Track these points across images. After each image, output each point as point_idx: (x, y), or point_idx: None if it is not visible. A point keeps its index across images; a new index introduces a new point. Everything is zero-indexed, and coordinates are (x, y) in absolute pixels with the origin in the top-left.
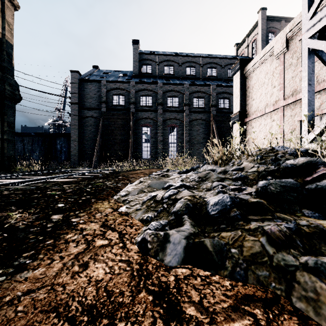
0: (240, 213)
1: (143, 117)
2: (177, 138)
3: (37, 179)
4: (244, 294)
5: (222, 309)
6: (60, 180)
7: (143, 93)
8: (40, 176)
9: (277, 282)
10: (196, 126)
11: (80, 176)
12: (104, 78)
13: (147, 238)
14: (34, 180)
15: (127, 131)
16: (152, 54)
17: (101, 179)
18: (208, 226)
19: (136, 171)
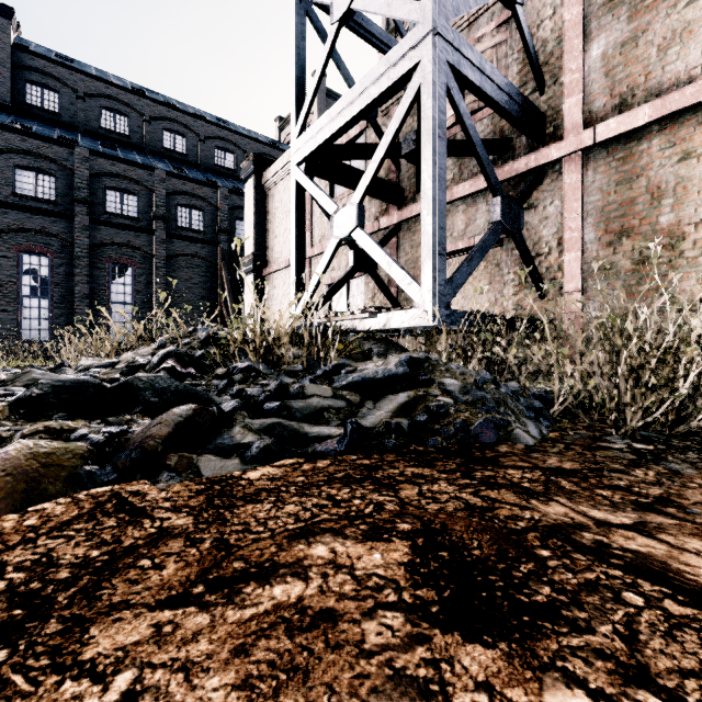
0: None
1: (25, 226)
2: (133, 292)
3: None
4: None
5: None
6: None
7: (27, 161)
8: None
9: None
10: (185, 270)
11: None
12: None
13: None
14: None
15: None
16: (60, 65)
17: None
18: None
19: None
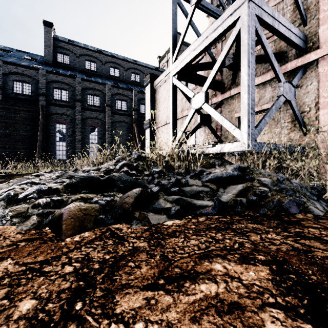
0: (37, 195)
1: (57, 112)
2: (98, 138)
3: None
4: (25, 238)
5: (1, 246)
6: None
7: (58, 85)
8: None
9: (21, 222)
10: (119, 128)
11: None
12: None
13: None
14: None
15: (35, 127)
16: (70, 44)
17: None
18: (12, 205)
19: None
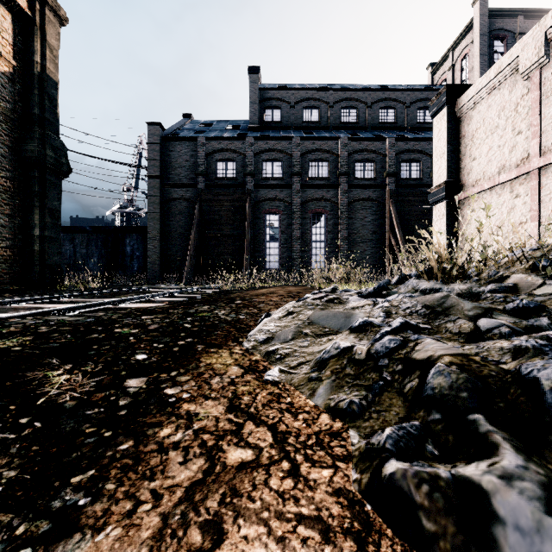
0: None
1: (267, 197)
2: (325, 232)
3: (97, 303)
4: None
5: None
6: (134, 305)
7: (268, 156)
8: (100, 298)
9: None
10: (360, 211)
11: (165, 299)
12: (201, 133)
13: (410, 494)
14: (92, 306)
15: (240, 222)
16: (281, 90)
17: (206, 305)
18: None
19: (259, 290)
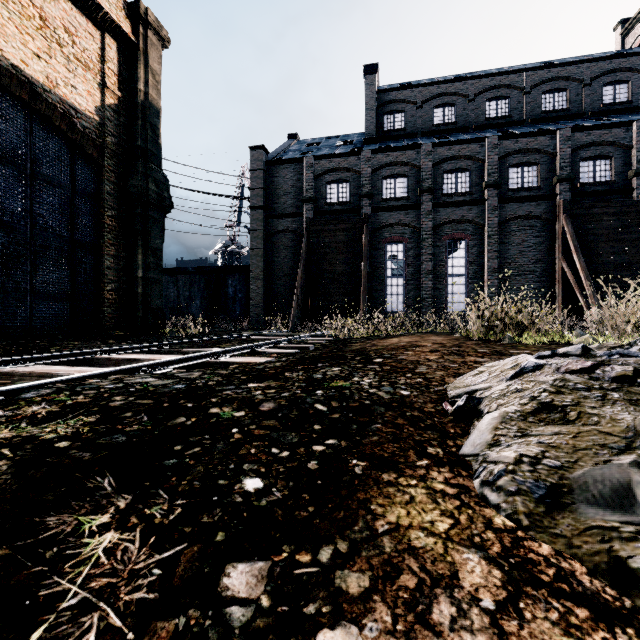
0: None
1: (388, 223)
2: (466, 264)
3: (194, 356)
4: None
5: None
6: (237, 359)
7: (389, 172)
8: (200, 348)
9: None
10: (517, 234)
11: (273, 350)
12: (308, 153)
13: None
14: (188, 359)
15: (355, 255)
16: (405, 88)
17: (334, 365)
18: None
19: (387, 340)
